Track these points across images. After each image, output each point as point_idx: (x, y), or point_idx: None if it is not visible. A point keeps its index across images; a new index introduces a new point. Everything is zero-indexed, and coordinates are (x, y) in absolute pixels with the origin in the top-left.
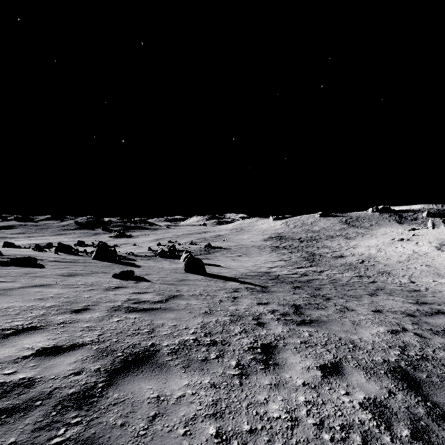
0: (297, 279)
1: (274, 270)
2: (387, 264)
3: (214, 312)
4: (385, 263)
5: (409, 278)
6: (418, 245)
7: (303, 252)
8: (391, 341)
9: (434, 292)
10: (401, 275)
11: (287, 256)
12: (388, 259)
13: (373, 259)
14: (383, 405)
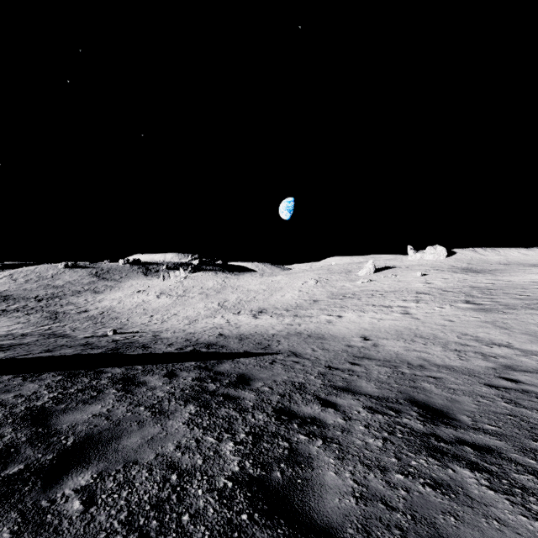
0: (44, 332)
1: (16, 331)
2: (120, 312)
3: (5, 344)
4: (119, 312)
5: (128, 319)
6: (148, 295)
7: (44, 312)
8: (89, 336)
9: (134, 323)
10: (124, 318)
11: (24, 318)
12: (123, 308)
13: (112, 310)
14: (77, 340)
